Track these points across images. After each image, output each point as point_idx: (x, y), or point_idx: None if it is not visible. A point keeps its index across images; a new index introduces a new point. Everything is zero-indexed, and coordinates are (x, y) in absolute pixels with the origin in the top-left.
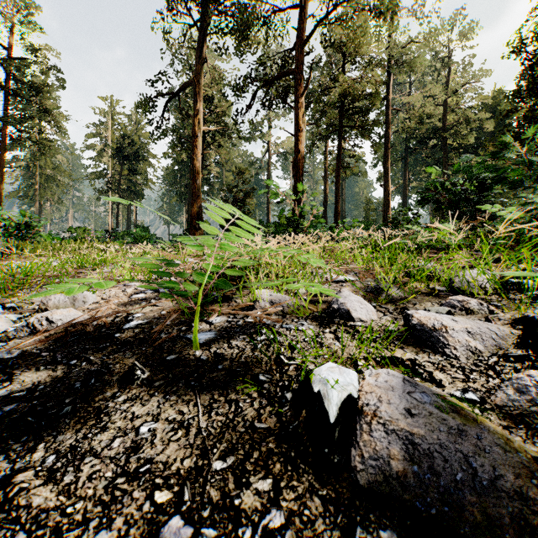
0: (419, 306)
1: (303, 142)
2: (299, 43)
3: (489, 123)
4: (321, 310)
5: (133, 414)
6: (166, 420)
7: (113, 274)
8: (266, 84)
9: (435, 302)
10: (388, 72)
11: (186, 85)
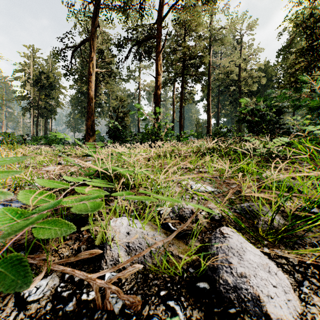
0: None
1: (160, 82)
2: (158, 19)
3: (264, 79)
4: (197, 260)
5: None
6: None
7: None
8: (137, 43)
9: None
10: (210, 45)
11: (83, 40)
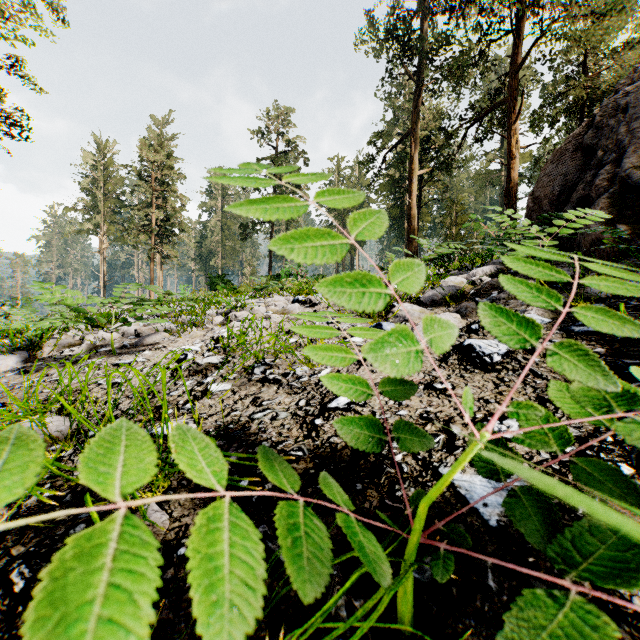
0: None
1: (517, 169)
2: (512, 69)
3: None
4: None
5: None
6: None
7: None
8: (476, 121)
9: None
10: None
11: (402, 137)
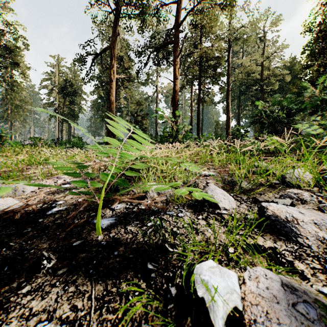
0: (264, 196)
1: (178, 85)
2: (175, 24)
3: (288, 76)
4: (194, 199)
5: (30, 310)
6: (59, 319)
7: (48, 170)
8: (155, 49)
9: (275, 192)
10: (229, 45)
11: (105, 49)
